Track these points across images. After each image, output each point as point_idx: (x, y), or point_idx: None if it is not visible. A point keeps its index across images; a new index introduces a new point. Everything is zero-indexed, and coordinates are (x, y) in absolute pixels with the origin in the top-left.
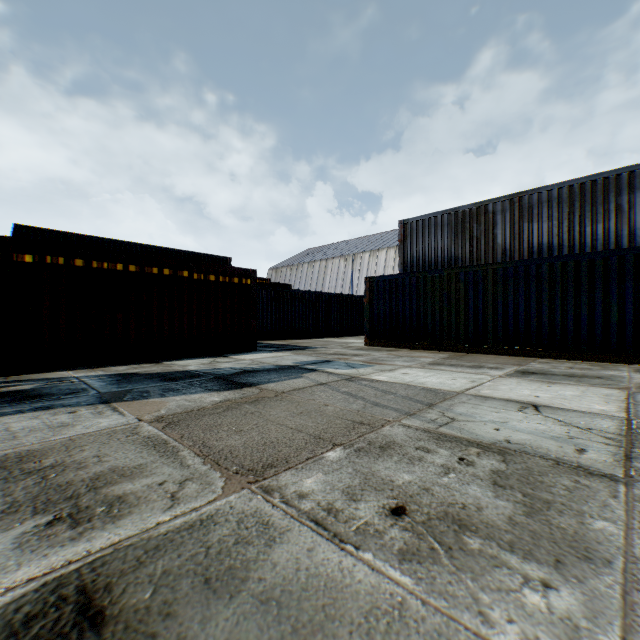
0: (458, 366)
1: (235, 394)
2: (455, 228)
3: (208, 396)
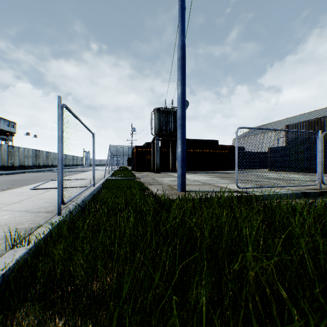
0: (287, 174)
1: (227, 174)
2: (307, 127)
3: (222, 174)
